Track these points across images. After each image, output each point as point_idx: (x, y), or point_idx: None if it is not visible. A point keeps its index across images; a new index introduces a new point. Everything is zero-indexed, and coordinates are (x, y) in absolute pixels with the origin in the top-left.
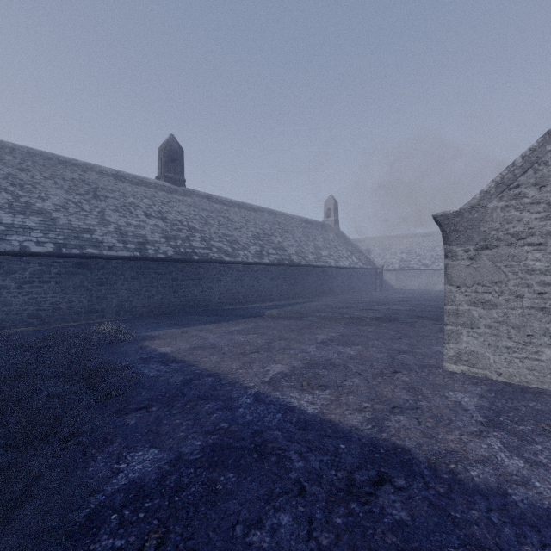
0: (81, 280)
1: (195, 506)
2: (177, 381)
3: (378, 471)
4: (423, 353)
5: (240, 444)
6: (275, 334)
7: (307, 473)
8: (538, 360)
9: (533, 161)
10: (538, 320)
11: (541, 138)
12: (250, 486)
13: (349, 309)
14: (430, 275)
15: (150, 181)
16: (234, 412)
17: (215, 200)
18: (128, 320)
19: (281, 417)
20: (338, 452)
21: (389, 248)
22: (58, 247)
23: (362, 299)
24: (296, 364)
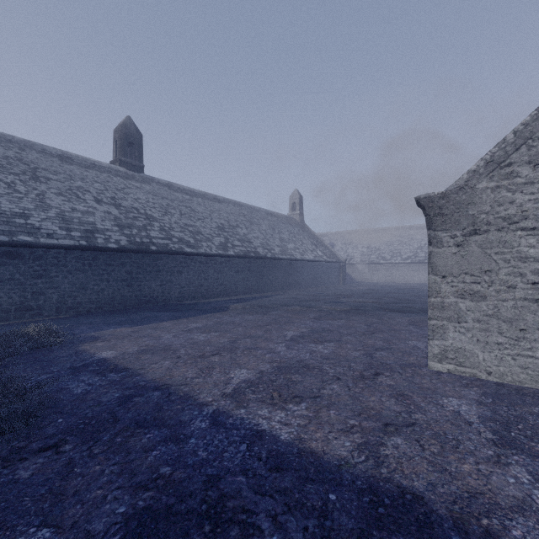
0: (11, 272)
1: None
2: (112, 399)
3: None
4: (400, 349)
5: (186, 506)
6: (239, 331)
7: None
8: (532, 357)
9: (527, 136)
10: (532, 313)
11: (535, 111)
12: None
13: (316, 302)
14: (389, 268)
15: (103, 165)
16: (182, 446)
17: (177, 188)
18: (71, 318)
19: (247, 449)
20: (328, 509)
21: (351, 242)
22: None
23: (327, 291)
24: (264, 368)
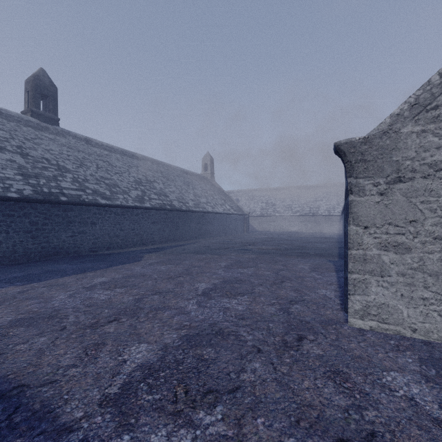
0: None
1: None
2: None
3: None
4: (313, 300)
5: None
6: (148, 285)
7: None
8: None
9: None
10: None
11: None
12: None
13: (226, 250)
14: (283, 220)
15: (11, 113)
16: None
17: (95, 144)
18: None
19: None
20: None
21: (253, 199)
22: None
23: (234, 240)
24: (170, 340)
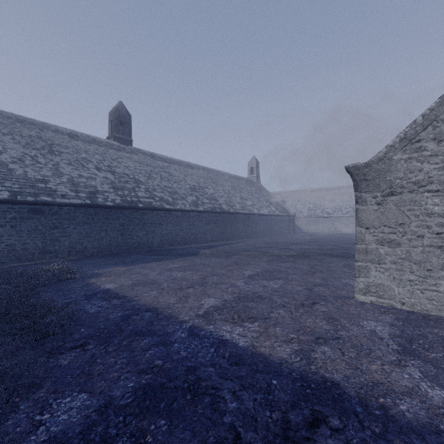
0: (35, 224)
1: None
2: (117, 317)
3: (312, 409)
4: (335, 285)
5: (173, 384)
6: (208, 270)
7: (242, 415)
8: (436, 291)
9: (432, 119)
10: (436, 257)
11: (439, 99)
12: (182, 436)
13: (269, 248)
14: (332, 221)
15: (101, 140)
16: (169, 348)
17: (158, 157)
18: (79, 260)
19: (215, 351)
20: (271, 389)
21: (299, 199)
22: (14, 195)
23: (279, 240)
24: (227, 298)
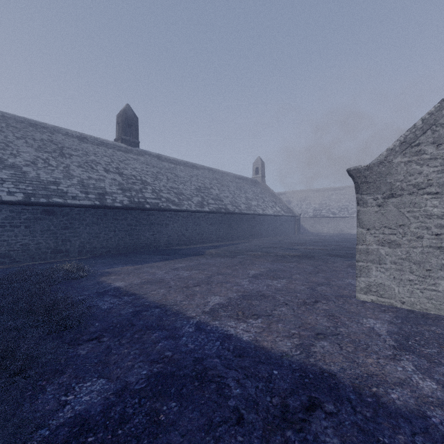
0: (48, 225)
1: (138, 439)
2: (128, 313)
3: (309, 396)
4: (337, 285)
5: (182, 372)
6: (213, 270)
7: (244, 400)
8: (435, 290)
9: (431, 123)
10: (435, 257)
11: (438, 104)
12: (191, 416)
13: (274, 249)
14: (338, 221)
15: (109, 142)
16: (178, 341)
17: (164, 159)
18: (89, 259)
19: (220, 344)
20: (272, 378)
21: (305, 200)
22: (28, 196)
23: (284, 240)
24: (232, 296)
